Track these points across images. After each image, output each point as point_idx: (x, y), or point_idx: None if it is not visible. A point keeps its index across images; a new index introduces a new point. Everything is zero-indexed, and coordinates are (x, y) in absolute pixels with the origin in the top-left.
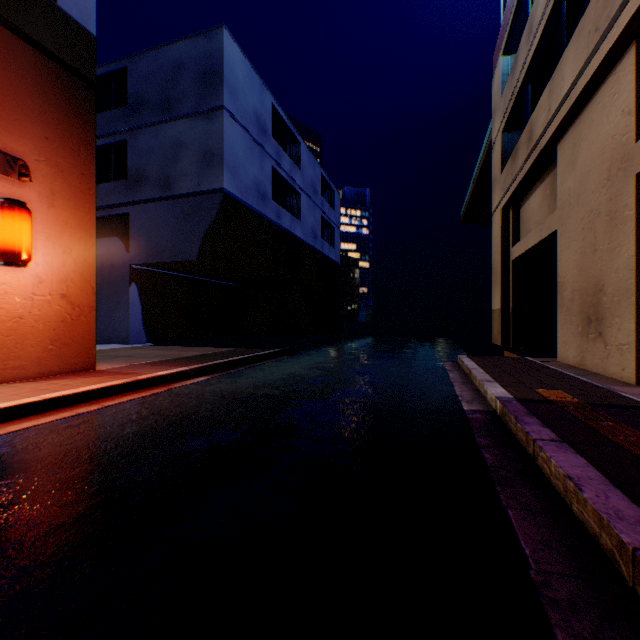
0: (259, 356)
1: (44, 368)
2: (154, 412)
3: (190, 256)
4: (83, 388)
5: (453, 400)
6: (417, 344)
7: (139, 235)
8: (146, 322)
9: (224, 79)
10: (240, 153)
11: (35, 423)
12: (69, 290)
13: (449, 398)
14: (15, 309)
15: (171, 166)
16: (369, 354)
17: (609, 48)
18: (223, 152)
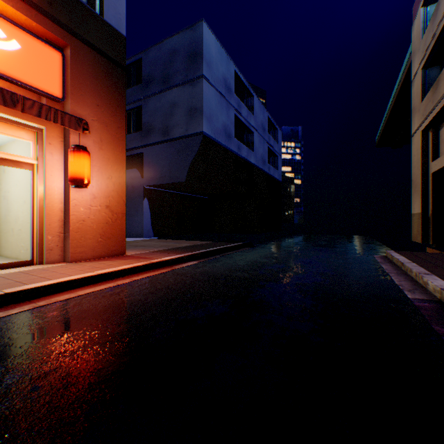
0: (228, 247)
1: (96, 253)
2: (164, 286)
3: (181, 179)
4: (120, 267)
5: (395, 289)
6: (344, 240)
7: (149, 166)
8: (153, 223)
9: (203, 56)
10: (213, 106)
11: (93, 290)
12: (110, 203)
13: (390, 287)
14: (80, 215)
15: (169, 119)
16: (308, 247)
17: None
18: (202, 107)
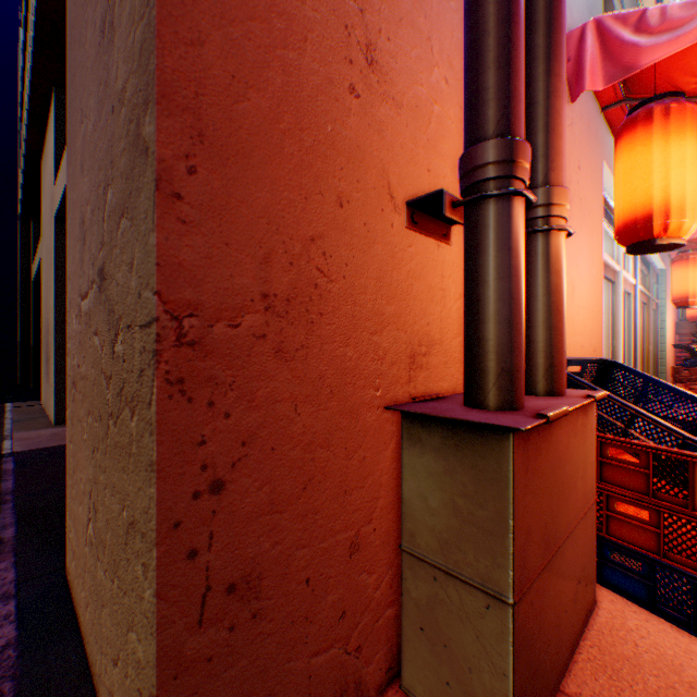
0: None
1: None
2: None
3: None
4: None
5: None
6: None
7: None
8: None
9: None
10: None
11: None
12: None
13: None
14: None
15: None
16: None
17: (32, 79)
18: None
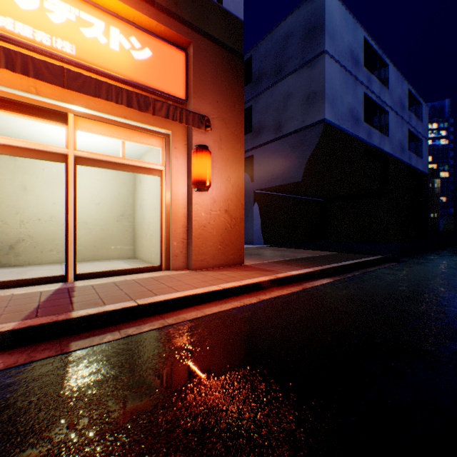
0: (366, 262)
1: (215, 261)
2: (306, 316)
3: (295, 179)
4: (243, 281)
5: None
6: None
7: (259, 169)
8: (263, 230)
9: (324, 28)
10: (336, 86)
11: (219, 309)
12: (228, 207)
13: None
14: (201, 221)
15: (281, 114)
16: None
17: None
18: (323, 89)
